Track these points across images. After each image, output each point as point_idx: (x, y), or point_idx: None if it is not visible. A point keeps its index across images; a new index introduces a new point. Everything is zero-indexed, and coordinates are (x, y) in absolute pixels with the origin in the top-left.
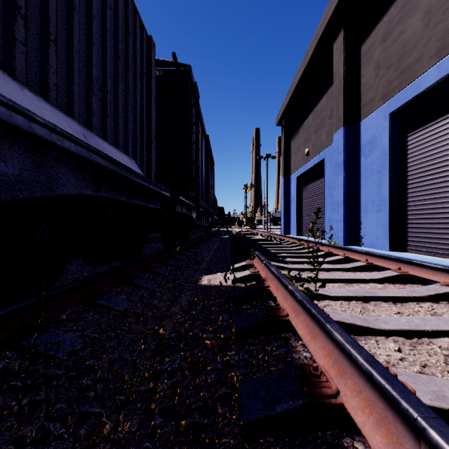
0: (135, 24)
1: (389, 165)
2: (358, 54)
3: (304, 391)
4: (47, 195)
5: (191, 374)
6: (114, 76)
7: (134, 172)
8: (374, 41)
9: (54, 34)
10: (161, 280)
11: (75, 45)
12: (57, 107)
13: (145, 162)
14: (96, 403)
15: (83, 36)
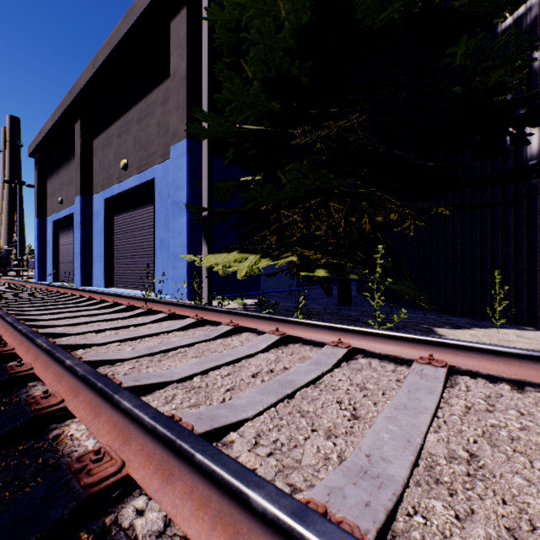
0: None
1: (104, 232)
2: (92, 145)
3: None
4: None
5: None
6: None
7: None
8: (99, 145)
9: None
10: None
11: None
12: None
13: None
14: None
15: None
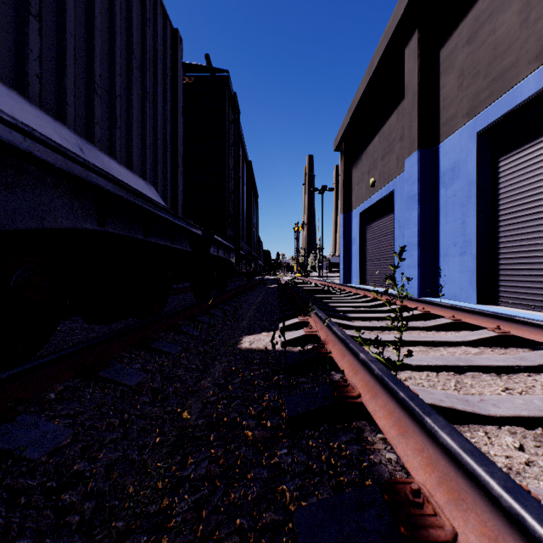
0: (155, 11)
1: (475, 198)
2: (437, 60)
3: (399, 531)
4: (23, 227)
5: (224, 485)
6: (126, 75)
7: (152, 201)
8: (457, 44)
9: (36, 5)
10: (189, 342)
11: (68, 25)
12: (42, 108)
13: (169, 190)
14: (78, 537)
15: (81, 15)
